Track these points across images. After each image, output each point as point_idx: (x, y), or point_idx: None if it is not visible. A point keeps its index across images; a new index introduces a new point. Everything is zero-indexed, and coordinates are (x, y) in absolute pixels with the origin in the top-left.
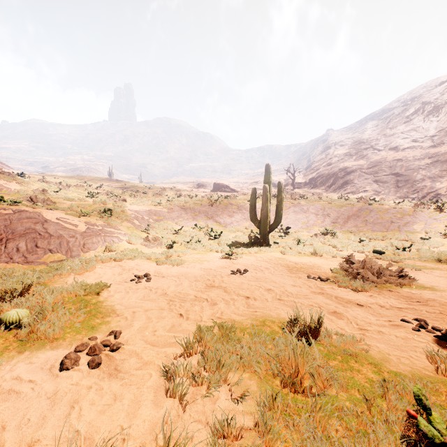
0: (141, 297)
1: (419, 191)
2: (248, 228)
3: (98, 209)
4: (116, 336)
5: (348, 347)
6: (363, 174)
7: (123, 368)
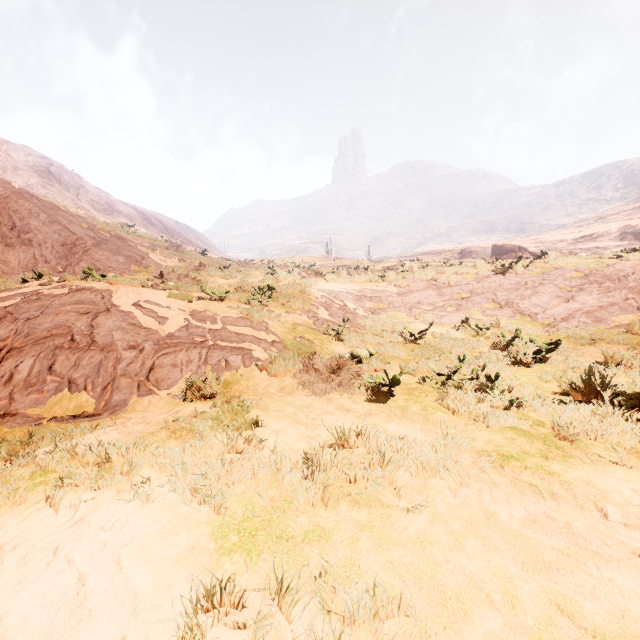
0: None
1: None
2: (639, 331)
3: (253, 287)
4: None
5: None
6: None
7: None
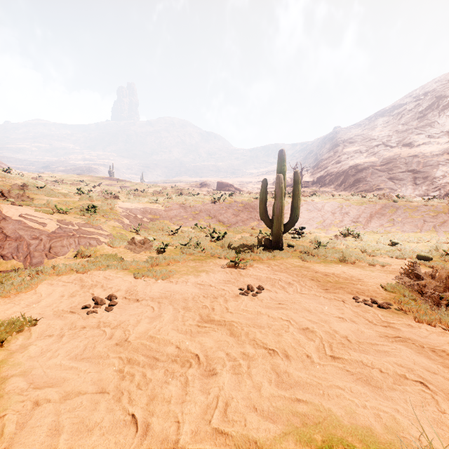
0: (79, 349)
1: (441, 189)
2: (256, 229)
3: (81, 205)
4: None
5: None
6: (376, 172)
7: None
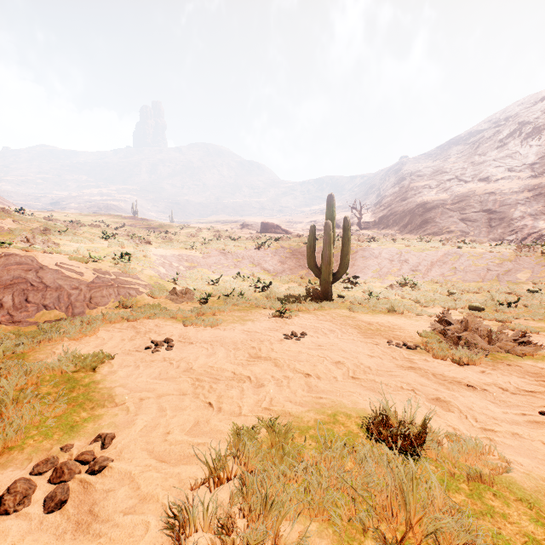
0: (156, 374)
1: (518, 232)
2: (305, 278)
3: (113, 253)
4: (104, 445)
5: (473, 464)
6: (447, 211)
7: (103, 510)
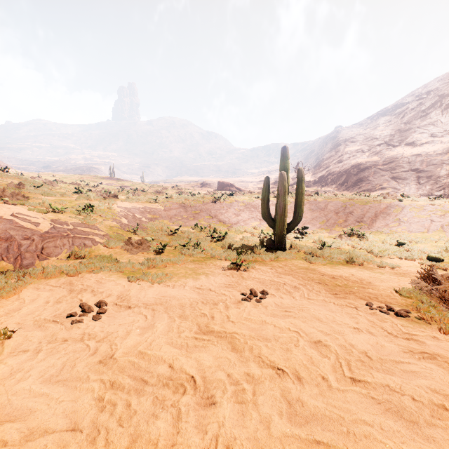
0: (55, 369)
1: (445, 188)
2: (258, 228)
3: (78, 205)
4: None
5: None
6: (379, 171)
7: None
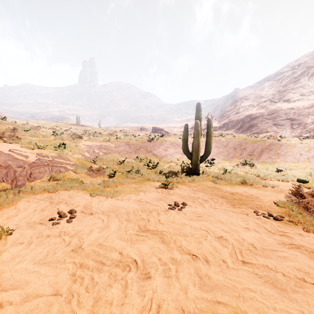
0: (42, 255)
1: (310, 131)
2: (180, 160)
3: (55, 143)
4: None
5: None
6: (264, 120)
7: None
